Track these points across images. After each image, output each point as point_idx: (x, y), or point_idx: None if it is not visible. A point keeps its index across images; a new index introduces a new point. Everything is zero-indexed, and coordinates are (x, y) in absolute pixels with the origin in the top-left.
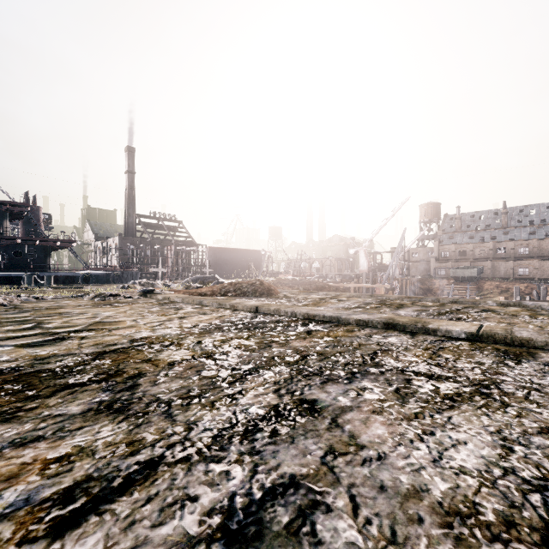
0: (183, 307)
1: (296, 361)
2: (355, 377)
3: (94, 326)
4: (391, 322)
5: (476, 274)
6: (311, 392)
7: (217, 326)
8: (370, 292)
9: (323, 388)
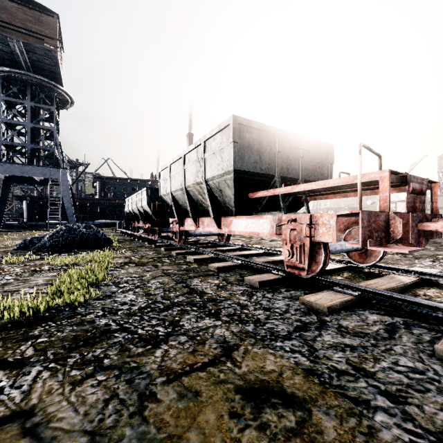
0: None
1: None
2: None
3: None
4: None
5: None
6: None
7: None
8: None
9: None
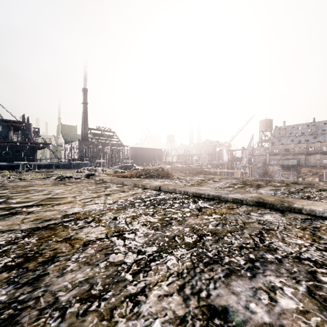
0: (110, 186)
1: (194, 242)
2: (256, 268)
3: (44, 201)
4: (262, 201)
5: (296, 163)
6: (218, 293)
7: (131, 202)
8: (229, 174)
9: (229, 285)
